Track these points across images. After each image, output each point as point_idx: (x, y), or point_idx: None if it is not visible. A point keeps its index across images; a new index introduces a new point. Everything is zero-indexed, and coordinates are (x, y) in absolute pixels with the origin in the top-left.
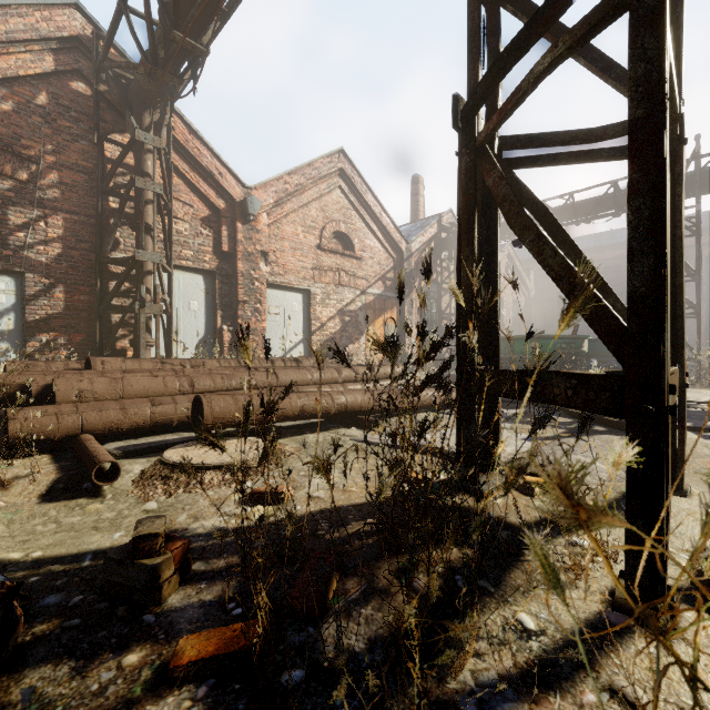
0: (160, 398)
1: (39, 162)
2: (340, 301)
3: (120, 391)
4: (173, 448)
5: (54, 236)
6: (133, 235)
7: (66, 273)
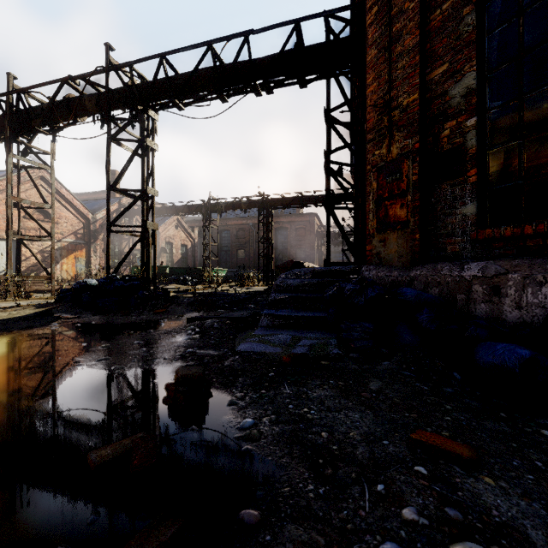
0: None
1: None
2: (41, 245)
3: None
4: None
5: None
6: None
7: None
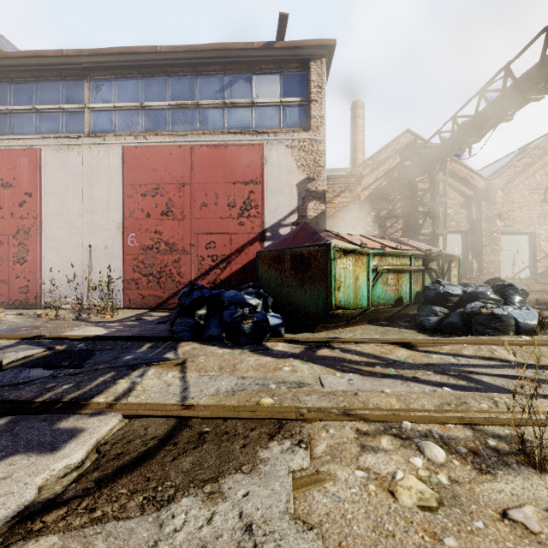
0: None
1: (394, 200)
2: None
3: None
4: None
5: (399, 228)
6: (428, 221)
7: None
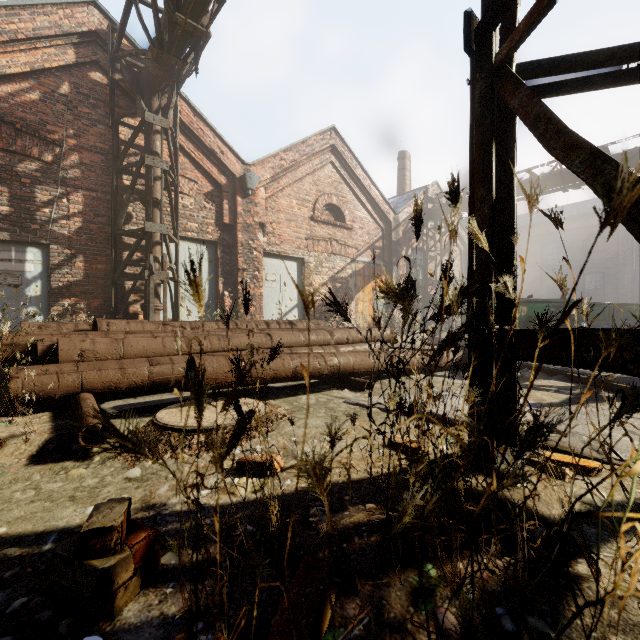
0: (158, 358)
1: (62, 145)
2: (331, 268)
3: (120, 351)
4: (167, 408)
5: (75, 212)
6: (144, 210)
7: (85, 244)
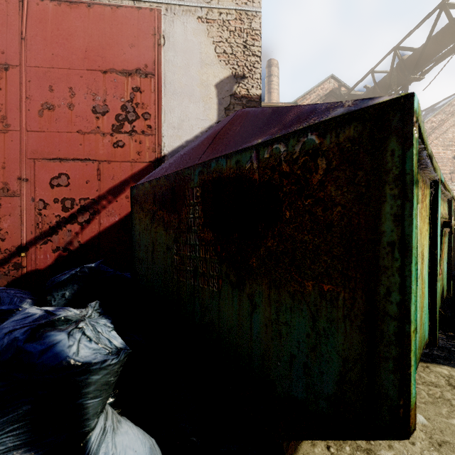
0: None
1: None
2: None
3: None
4: None
5: None
6: None
7: None
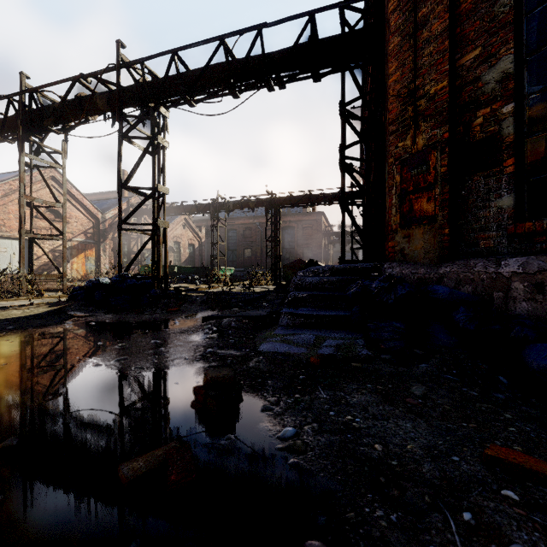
0: None
1: None
2: (52, 245)
3: None
4: None
5: None
6: None
7: None
